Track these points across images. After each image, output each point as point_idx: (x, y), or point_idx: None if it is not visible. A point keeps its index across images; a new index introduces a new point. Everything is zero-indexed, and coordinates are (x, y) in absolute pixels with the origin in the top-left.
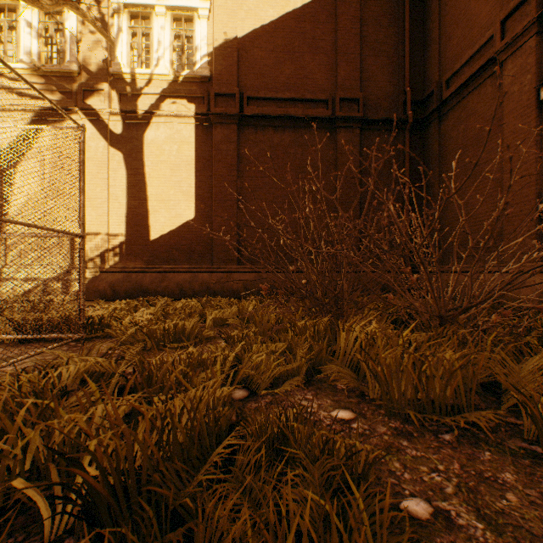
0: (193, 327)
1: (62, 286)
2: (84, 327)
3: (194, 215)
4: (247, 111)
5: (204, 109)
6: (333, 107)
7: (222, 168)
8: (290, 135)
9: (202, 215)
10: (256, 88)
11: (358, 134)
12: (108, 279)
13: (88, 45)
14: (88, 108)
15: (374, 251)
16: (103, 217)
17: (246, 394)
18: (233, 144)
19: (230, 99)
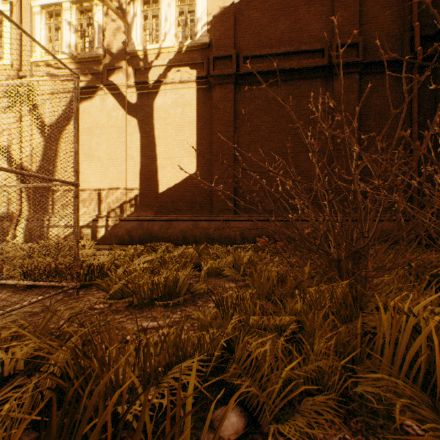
0: (184, 281)
1: (91, 232)
2: (78, 277)
3: (195, 170)
4: (243, 70)
5: (204, 72)
6: (330, 55)
7: (220, 125)
8: (285, 88)
9: (202, 169)
10: (251, 48)
11: (357, 79)
12: (125, 226)
13: (111, 32)
14: (110, 84)
15: (410, 193)
16: (121, 174)
17: (240, 427)
18: (230, 102)
19: (227, 61)
